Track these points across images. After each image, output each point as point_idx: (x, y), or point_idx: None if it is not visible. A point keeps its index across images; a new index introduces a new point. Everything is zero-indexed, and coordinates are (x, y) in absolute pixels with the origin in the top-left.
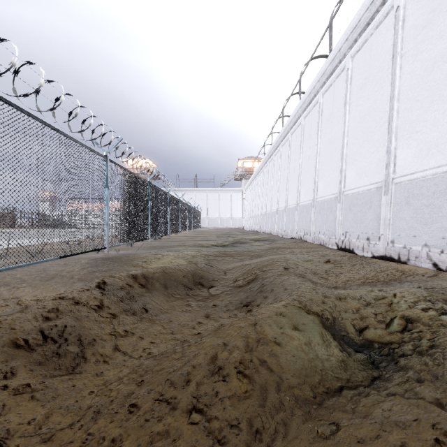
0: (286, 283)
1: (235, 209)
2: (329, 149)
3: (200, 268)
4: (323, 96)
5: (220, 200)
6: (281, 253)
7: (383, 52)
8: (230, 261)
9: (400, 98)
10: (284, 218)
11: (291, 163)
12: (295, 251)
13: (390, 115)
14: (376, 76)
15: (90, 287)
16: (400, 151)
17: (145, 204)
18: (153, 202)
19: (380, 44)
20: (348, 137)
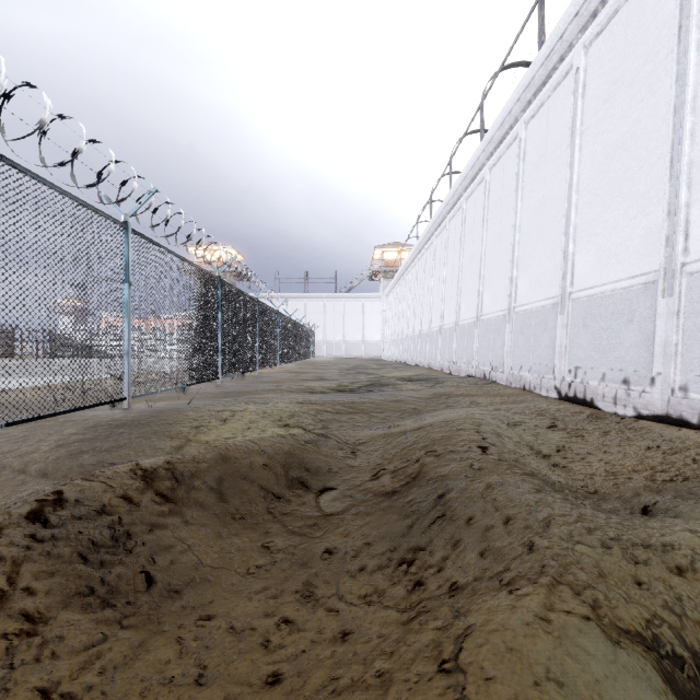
0: (502, 502)
1: (370, 327)
2: (539, 219)
3: (301, 445)
4: (527, 126)
5: (345, 313)
6: (456, 405)
7: (654, 24)
8: (364, 423)
9: (698, 105)
10: (454, 342)
11: (466, 249)
12: (481, 402)
13: (675, 142)
14: (640, 73)
15: (8, 518)
16: (699, 209)
17: (211, 316)
18: (227, 314)
19: (649, 11)
20: (578, 193)
